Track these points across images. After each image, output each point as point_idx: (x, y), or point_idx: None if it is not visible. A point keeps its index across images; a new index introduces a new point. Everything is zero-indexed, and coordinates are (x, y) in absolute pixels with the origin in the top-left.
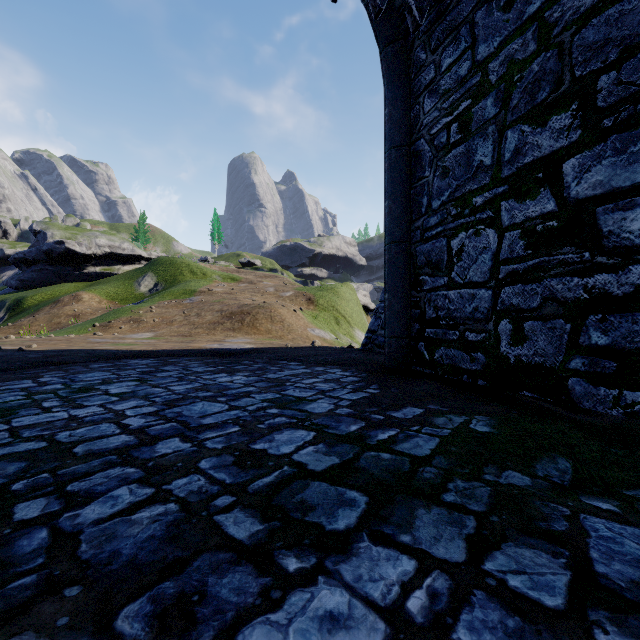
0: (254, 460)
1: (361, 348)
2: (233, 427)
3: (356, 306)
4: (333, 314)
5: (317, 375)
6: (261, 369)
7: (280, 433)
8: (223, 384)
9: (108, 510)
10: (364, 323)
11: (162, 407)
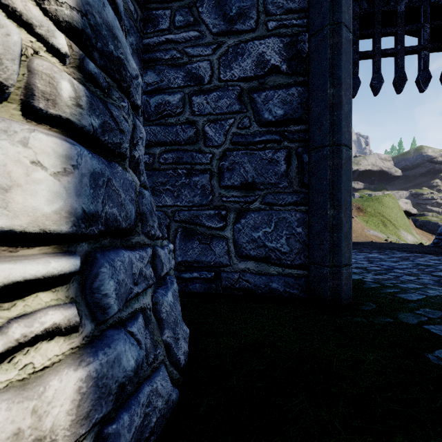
0: (439, 276)
1: (432, 245)
2: (413, 269)
3: (399, 212)
4: (379, 219)
5: (421, 257)
6: (381, 252)
7: (438, 272)
8: (375, 257)
9: (410, 278)
10: (407, 225)
11: (368, 262)
